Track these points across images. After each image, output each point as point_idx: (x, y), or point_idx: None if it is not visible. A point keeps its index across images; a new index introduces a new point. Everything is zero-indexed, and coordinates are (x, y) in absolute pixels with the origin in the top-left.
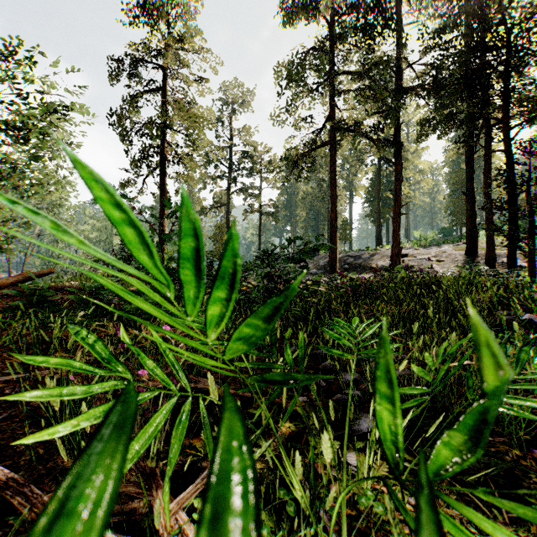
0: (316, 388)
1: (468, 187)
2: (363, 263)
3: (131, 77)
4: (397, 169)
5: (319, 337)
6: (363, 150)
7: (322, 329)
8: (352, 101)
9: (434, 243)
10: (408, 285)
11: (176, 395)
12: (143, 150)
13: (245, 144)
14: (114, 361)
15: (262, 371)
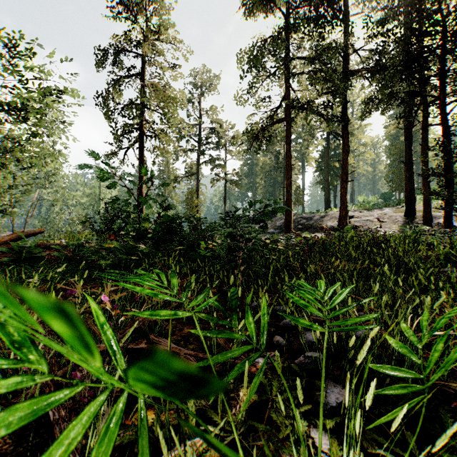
0: (277, 347)
1: (407, 157)
2: (314, 224)
3: (114, 64)
4: (344, 141)
5: (278, 292)
6: (314, 126)
7: (286, 293)
8: (305, 84)
9: (376, 206)
10: (357, 243)
11: (105, 391)
12: (125, 127)
13: (212, 122)
14: (24, 347)
15: (224, 328)
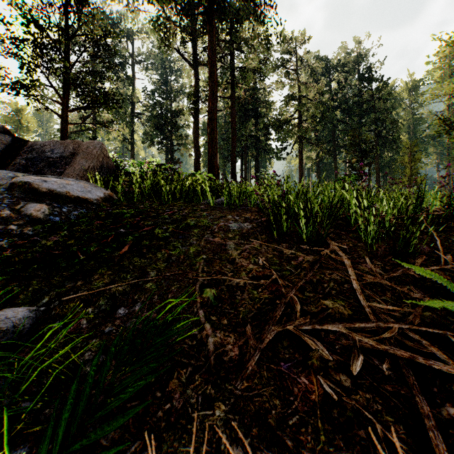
0: None
1: None
2: None
3: None
4: (132, 154)
5: None
6: None
7: None
8: None
9: None
10: None
11: None
12: None
13: None
14: None
15: None
